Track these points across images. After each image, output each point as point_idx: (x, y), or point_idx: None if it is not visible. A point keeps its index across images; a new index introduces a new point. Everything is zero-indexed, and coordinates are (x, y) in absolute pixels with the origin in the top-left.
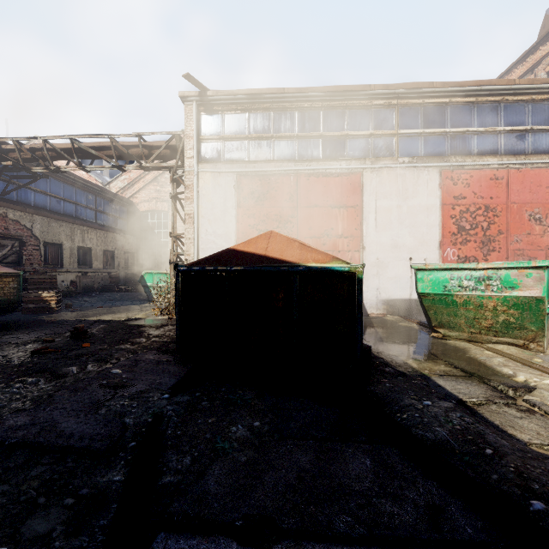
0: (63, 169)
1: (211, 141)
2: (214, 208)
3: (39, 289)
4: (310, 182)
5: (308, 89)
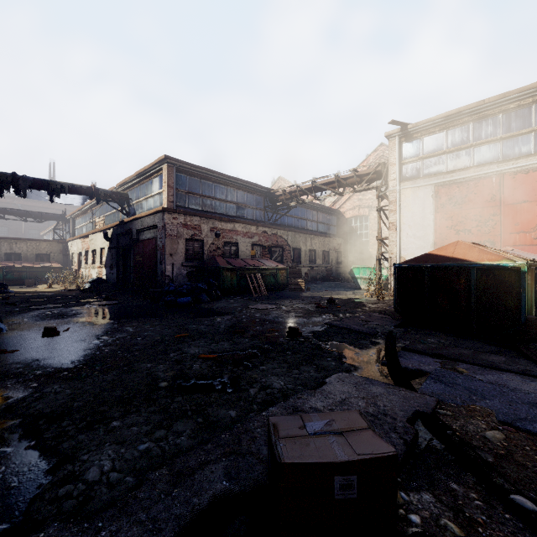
0: (305, 201)
1: (411, 162)
2: (414, 215)
3: (293, 277)
4: (517, 179)
5: (513, 92)
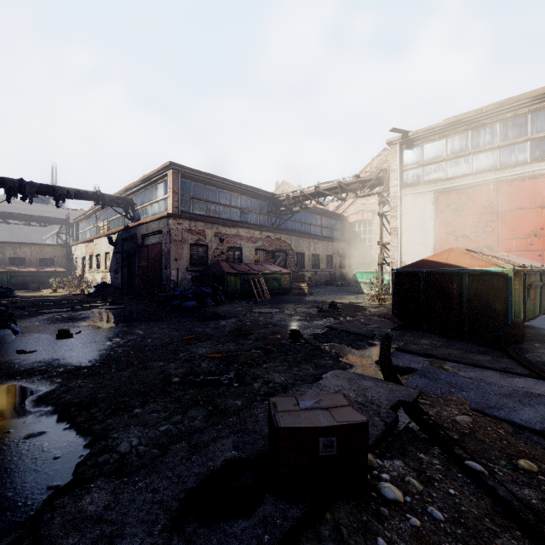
0: (308, 206)
1: (411, 169)
2: (414, 221)
3: (297, 282)
4: (513, 187)
5: (510, 102)
